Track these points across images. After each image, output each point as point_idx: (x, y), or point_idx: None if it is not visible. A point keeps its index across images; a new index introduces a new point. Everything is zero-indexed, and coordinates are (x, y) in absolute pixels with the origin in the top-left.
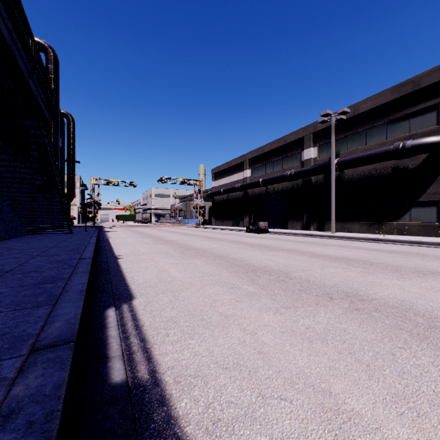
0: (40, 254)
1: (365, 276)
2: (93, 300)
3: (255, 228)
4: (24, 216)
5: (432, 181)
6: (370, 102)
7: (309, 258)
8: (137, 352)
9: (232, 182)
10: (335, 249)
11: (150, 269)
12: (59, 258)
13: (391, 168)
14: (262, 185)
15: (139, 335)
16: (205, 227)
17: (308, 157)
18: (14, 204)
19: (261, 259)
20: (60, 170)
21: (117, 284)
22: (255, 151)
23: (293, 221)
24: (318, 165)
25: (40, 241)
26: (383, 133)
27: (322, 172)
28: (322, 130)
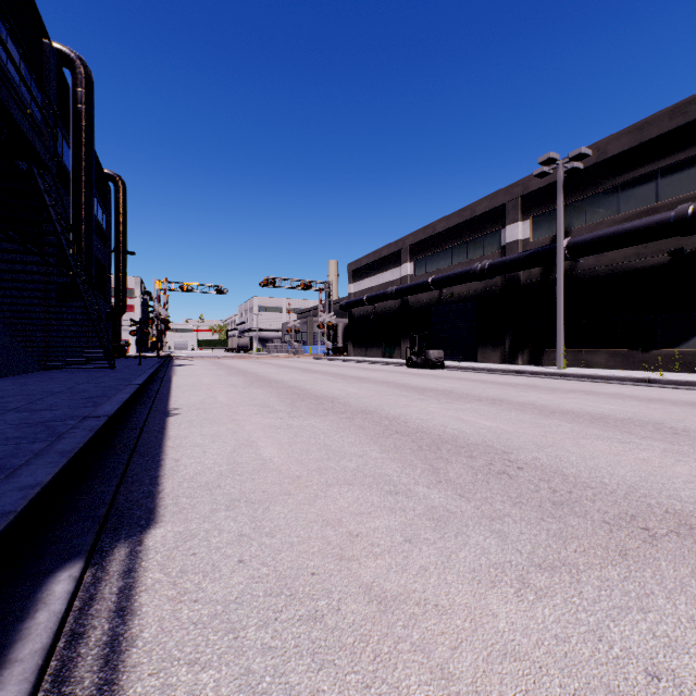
0: (21, 406)
1: (684, 462)
2: (46, 531)
3: (421, 360)
4: (32, 340)
5: None
6: (628, 137)
7: (536, 416)
8: None
9: (381, 285)
10: (579, 398)
11: (222, 439)
12: (46, 416)
13: (669, 253)
14: (433, 288)
15: None
16: (337, 358)
17: (513, 238)
18: (8, 318)
19: (443, 419)
20: (102, 265)
21: (137, 479)
22: (420, 232)
23: (486, 349)
24: (532, 251)
25: (49, 382)
26: (653, 190)
27: (539, 262)
28: (538, 190)
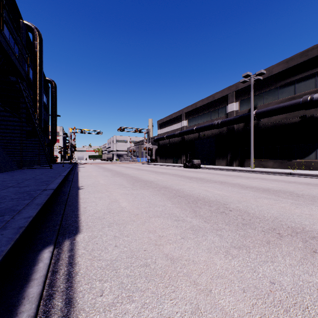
0: (14, 185)
1: (299, 207)
2: (36, 235)
3: (190, 164)
4: (15, 155)
5: None
6: (282, 65)
7: (239, 189)
8: None
9: (172, 130)
10: (259, 181)
11: (104, 199)
12: (27, 189)
13: (300, 117)
14: (196, 132)
15: (67, 292)
16: (152, 163)
17: (231, 109)
18: (4, 145)
19: (199, 190)
20: (45, 121)
21: (69, 215)
22: (190, 106)
23: (219, 159)
24: (240, 115)
25: (23, 174)
26: (293, 89)
27: (242, 121)
28: (242, 88)
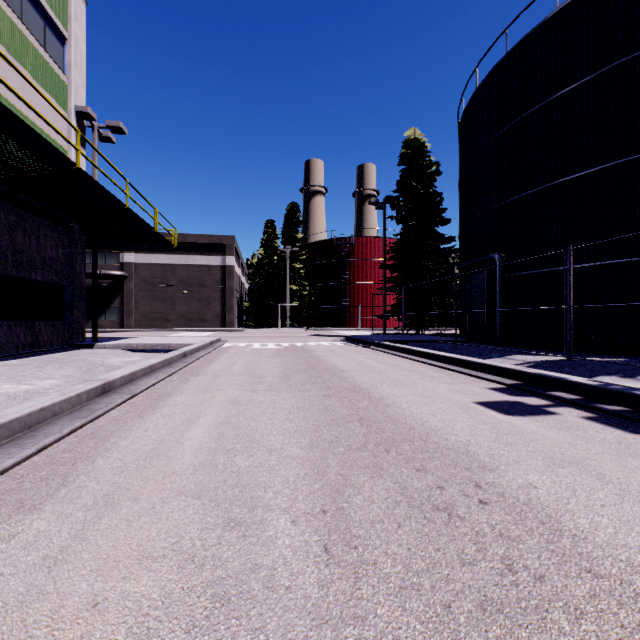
0: None
1: None
2: None
3: None
4: None
5: (117, 296)
6: None
7: None
8: None
9: None
10: None
11: None
12: None
13: None
14: None
15: None
16: None
17: None
18: None
19: None
20: None
21: None
22: None
23: None
24: None
25: None
26: (89, 258)
27: None
28: None
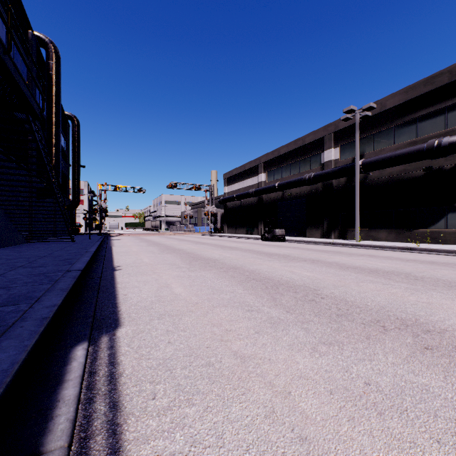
0: (25, 264)
1: (415, 294)
2: (63, 329)
3: (271, 236)
4: (21, 223)
5: None
6: (399, 97)
7: (337, 270)
8: (97, 434)
9: (245, 187)
10: (365, 259)
11: (150, 283)
12: (43, 270)
13: (424, 169)
14: (278, 189)
15: (111, 395)
16: (217, 235)
17: (328, 158)
18: (8, 209)
19: (281, 271)
20: (64, 174)
21: (104, 305)
22: (270, 154)
23: (312, 229)
24: (340, 167)
25: (35, 250)
26: (414, 130)
27: (344, 174)
28: (344, 129)
